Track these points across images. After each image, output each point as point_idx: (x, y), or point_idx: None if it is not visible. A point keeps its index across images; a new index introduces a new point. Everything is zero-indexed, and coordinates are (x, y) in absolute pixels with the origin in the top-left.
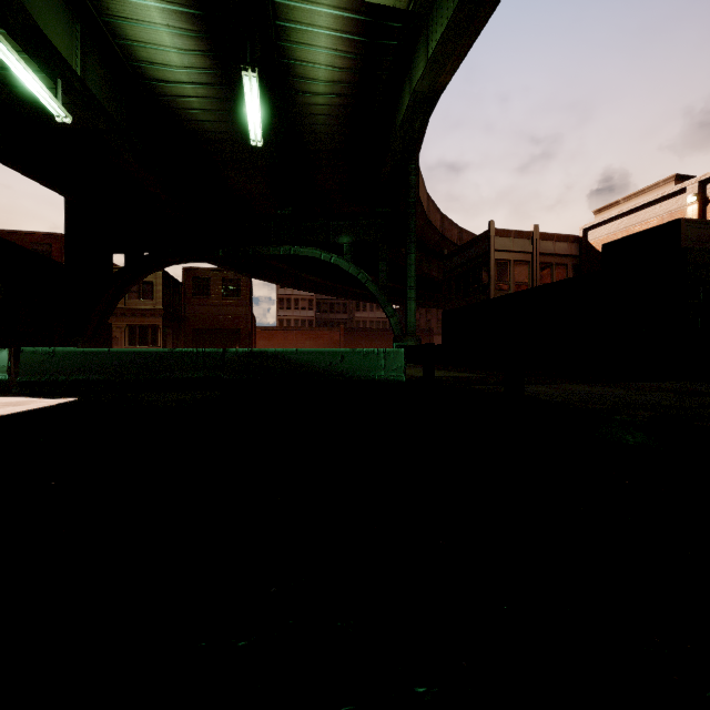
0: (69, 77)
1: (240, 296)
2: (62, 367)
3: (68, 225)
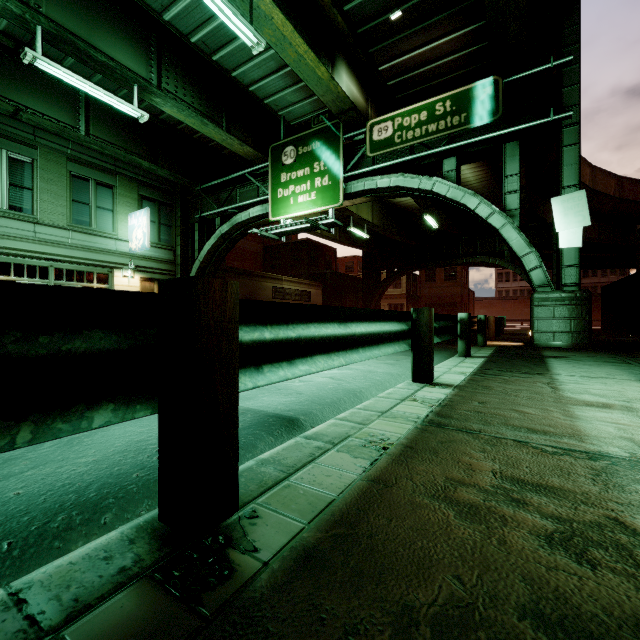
0: (368, 223)
1: (456, 279)
2: None
3: (363, 261)
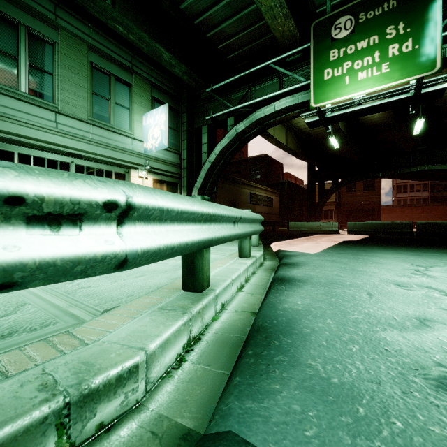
0: (340, 134)
1: (374, 190)
2: (358, 227)
3: (308, 173)
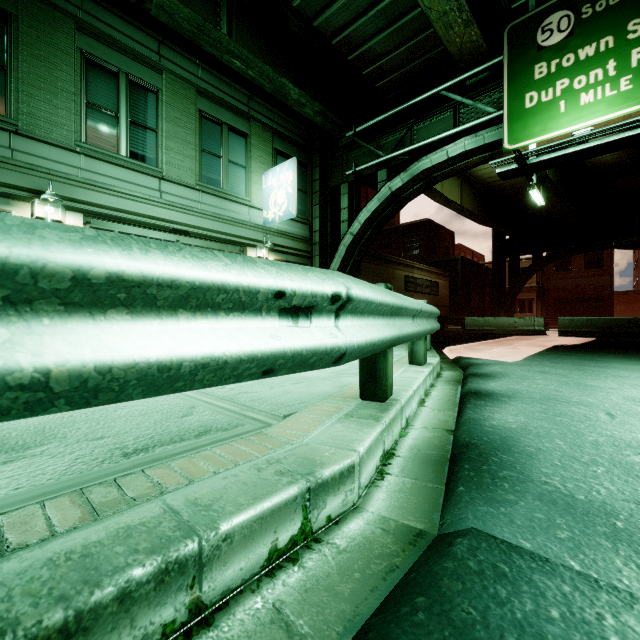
0: (546, 184)
1: (602, 267)
2: (576, 325)
3: (494, 245)
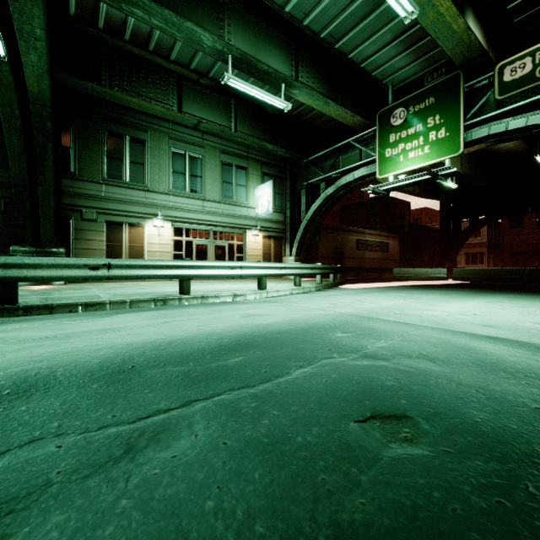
0: None
1: None
2: (464, 273)
3: (440, 211)
